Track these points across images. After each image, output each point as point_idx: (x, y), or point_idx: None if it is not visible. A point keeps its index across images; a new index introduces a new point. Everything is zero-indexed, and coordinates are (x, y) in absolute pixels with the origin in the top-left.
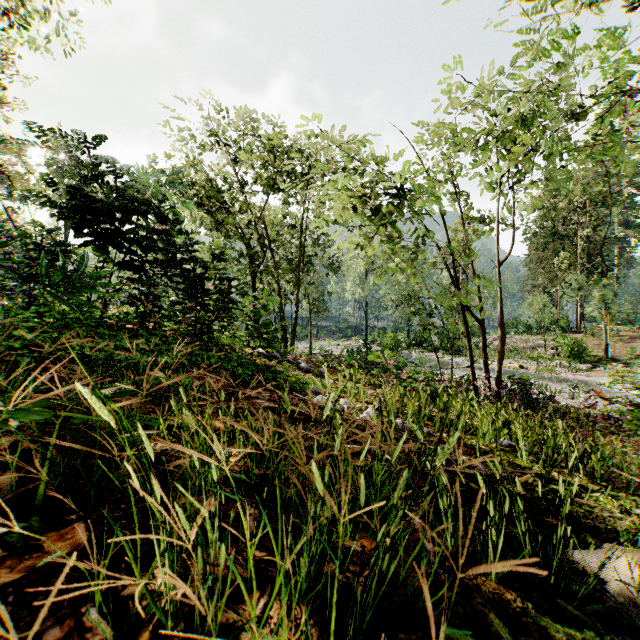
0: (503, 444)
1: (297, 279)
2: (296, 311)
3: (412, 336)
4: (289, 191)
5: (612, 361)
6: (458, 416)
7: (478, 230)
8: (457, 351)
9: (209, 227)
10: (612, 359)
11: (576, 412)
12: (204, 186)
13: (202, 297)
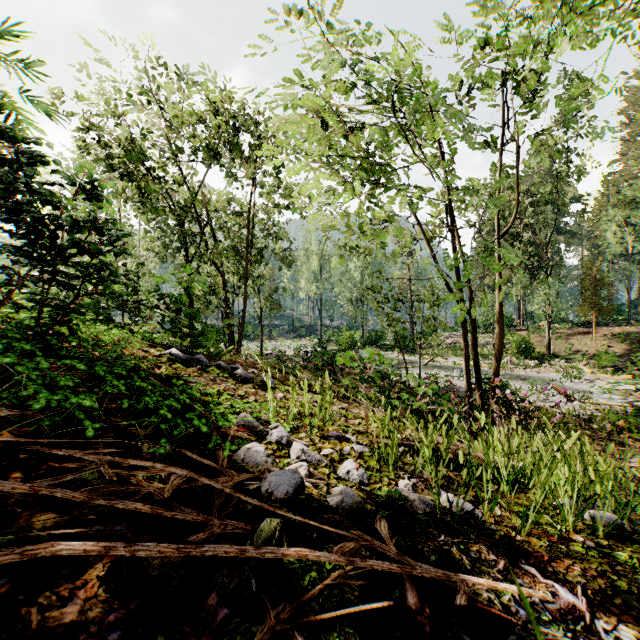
0: (604, 523)
1: (245, 270)
2: (244, 306)
3: (366, 335)
4: (233, 161)
5: (555, 357)
6: (543, 484)
7: (461, 201)
8: (411, 349)
9: (132, 201)
10: (554, 355)
11: (546, 413)
12: (122, 146)
13: (52, 260)
